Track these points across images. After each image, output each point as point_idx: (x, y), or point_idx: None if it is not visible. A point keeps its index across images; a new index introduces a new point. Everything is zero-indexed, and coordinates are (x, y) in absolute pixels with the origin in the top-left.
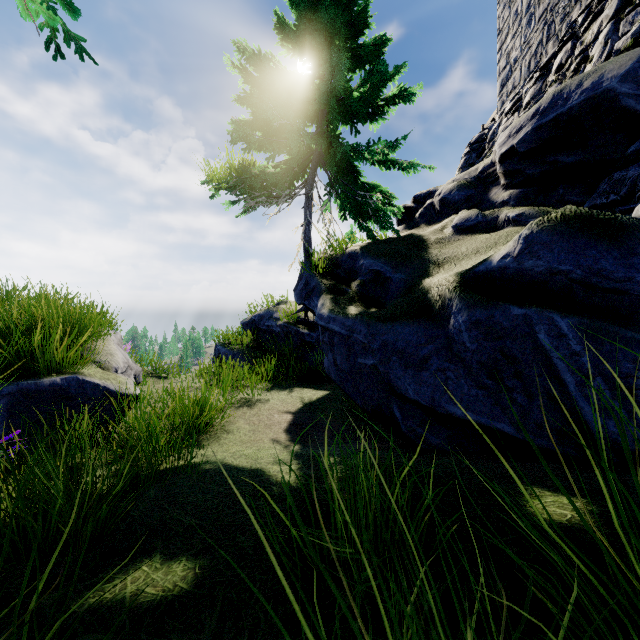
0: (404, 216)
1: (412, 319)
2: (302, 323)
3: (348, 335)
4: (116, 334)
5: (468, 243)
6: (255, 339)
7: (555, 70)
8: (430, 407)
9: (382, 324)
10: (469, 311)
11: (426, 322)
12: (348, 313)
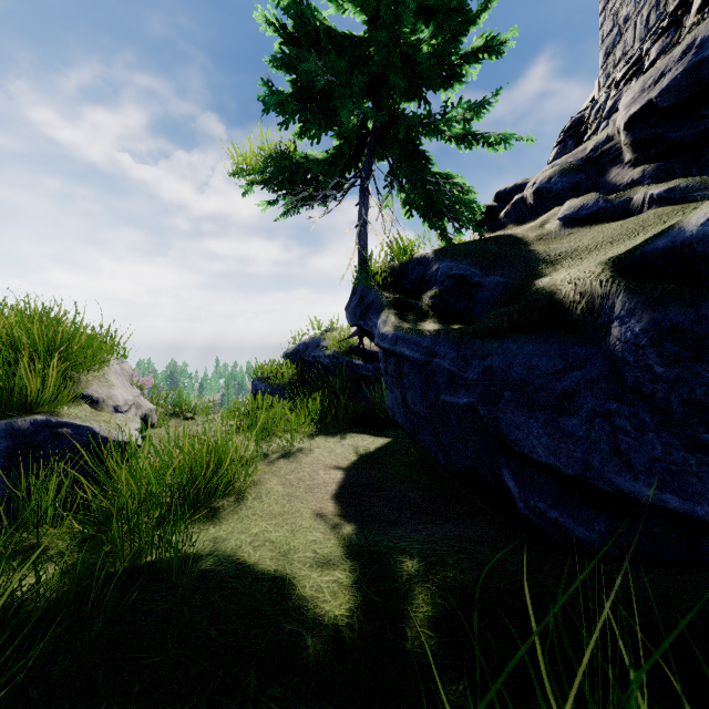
0: (483, 218)
1: (533, 332)
2: (355, 352)
3: (425, 360)
4: (122, 363)
5: (590, 234)
6: (299, 373)
7: (697, 8)
8: (580, 478)
9: (482, 342)
10: (653, 311)
11: (560, 336)
12: (424, 329)
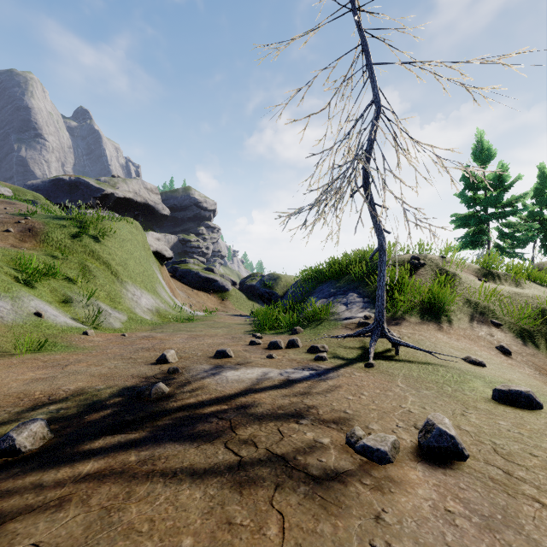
0: None
1: None
2: None
3: None
4: None
5: None
6: None
7: None
8: None
9: None
10: None
11: None
12: None
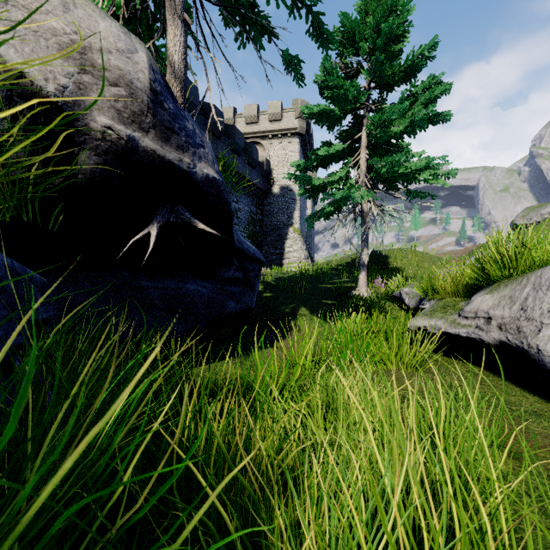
0: None
1: None
2: None
3: None
4: None
5: None
6: None
7: None
8: None
9: None
10: None
11: None
12: None
